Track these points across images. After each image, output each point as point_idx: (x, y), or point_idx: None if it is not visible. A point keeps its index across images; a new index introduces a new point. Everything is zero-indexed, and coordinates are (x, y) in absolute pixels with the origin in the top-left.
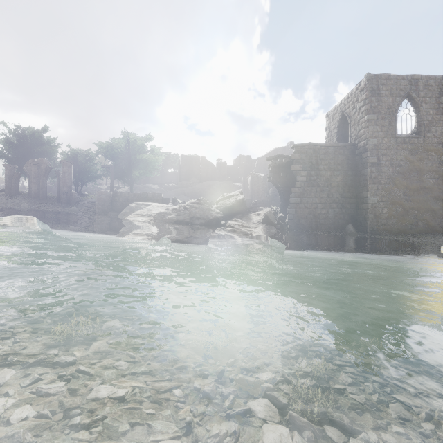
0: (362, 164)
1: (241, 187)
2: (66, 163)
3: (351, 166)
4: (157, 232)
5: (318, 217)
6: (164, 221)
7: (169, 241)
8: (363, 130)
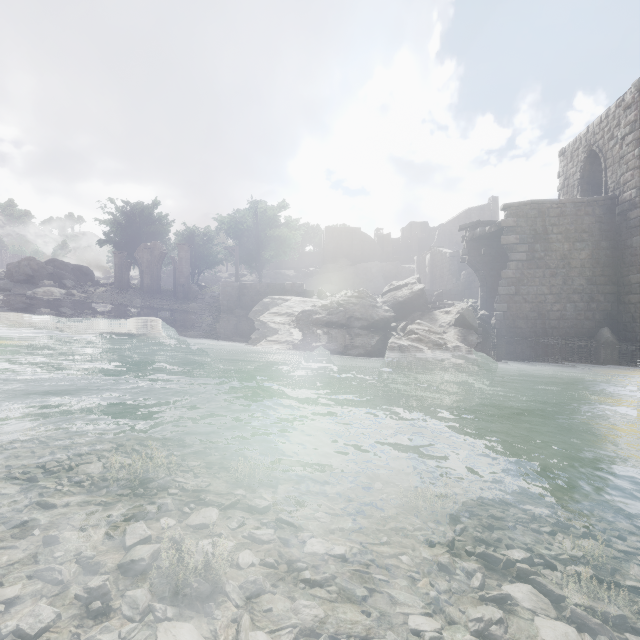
0: (627, 229)
1: (414, 271)
2: (184, 247)
3: (606, 233)
4: (301, 338)
5: (546, 317)
6: (310, 323)
7: (327, 353)
8: (630, 173)
